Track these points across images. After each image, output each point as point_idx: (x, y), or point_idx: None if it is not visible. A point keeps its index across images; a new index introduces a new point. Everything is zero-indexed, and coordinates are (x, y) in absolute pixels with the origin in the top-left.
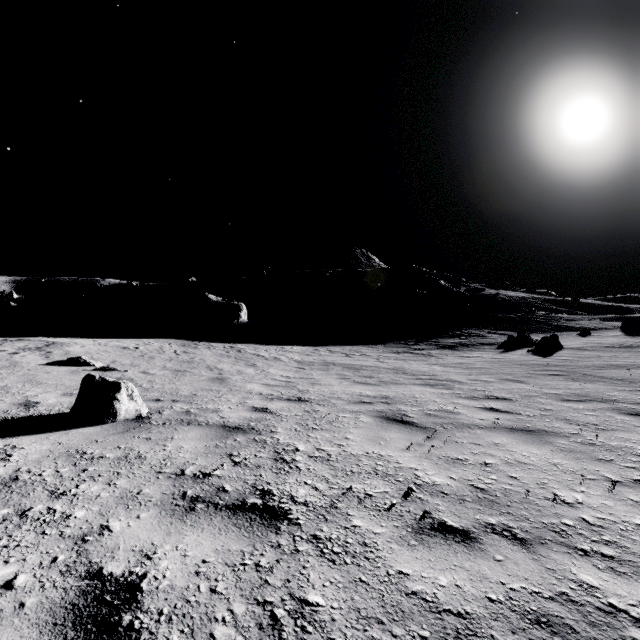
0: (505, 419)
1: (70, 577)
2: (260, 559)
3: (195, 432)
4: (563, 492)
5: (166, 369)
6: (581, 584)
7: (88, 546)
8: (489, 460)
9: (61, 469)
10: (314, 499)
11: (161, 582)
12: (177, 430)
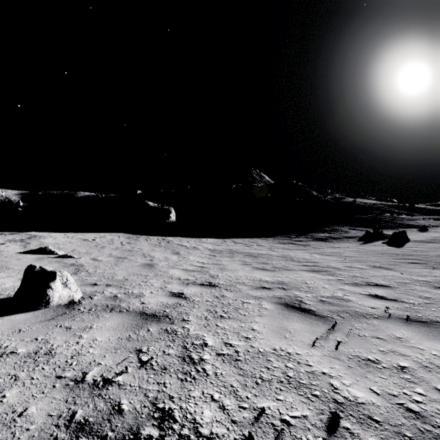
0: (394, 308)
1: None
2: None
3: (114, 320)
4: None
5: (111, 256)
6: None
7: None
8: (402, 362)
9: None
10: (221, 430)
11: None
12: (98, 317)
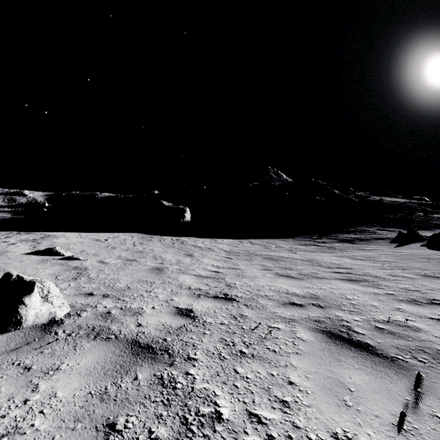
0: None
1: None
2: None
3: (93, 355)
4: None
5: (120, 258)
6: None
7: None
8: None
9: None
10: None
11: None
12: (75, 349)
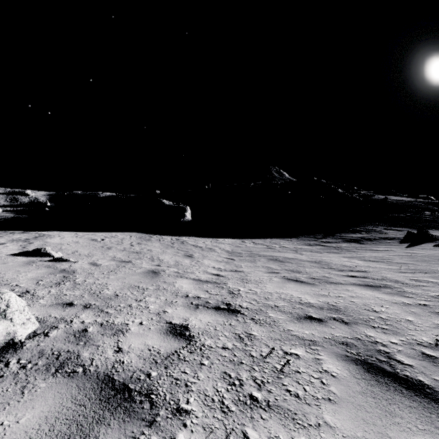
0: None
1: None
2: None
3: (44, 404)
4: None
5: (114, 259)
6: None
7: None
8: None
9: None
10: None
11: None
12: (22, 393)
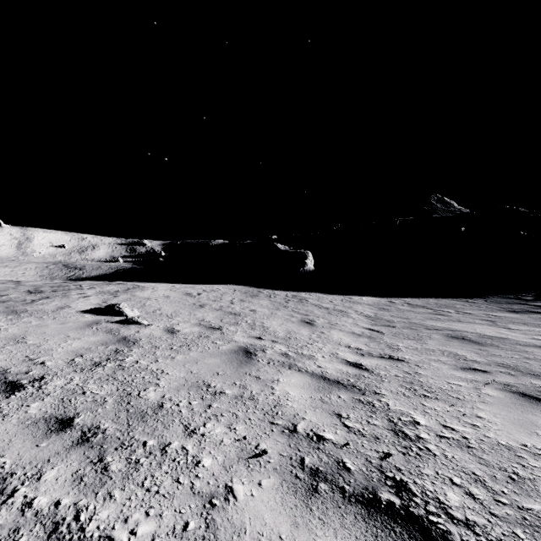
0: None
1: None
2: None
3: None
4: None
5: (199, 324)
6: None
7: None
8: None
9: None
10: None
11: None
12: None
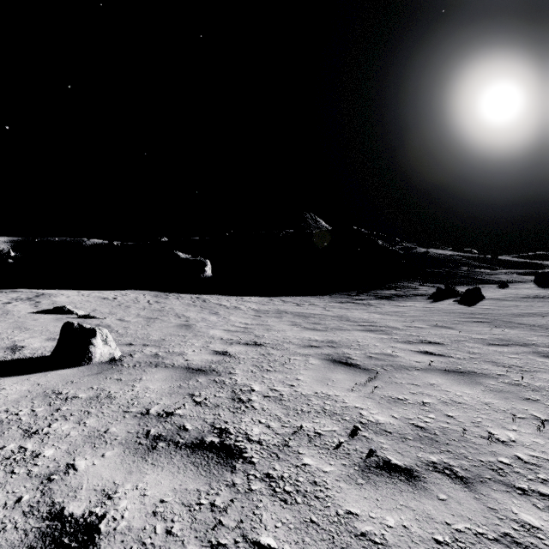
0: (438, 361)
1: (32, 518)
2: (215, 498)
3: (161, 373)
4: (497, 430)
5: (140, 317)
6: (523, 524)
7: (53, 485)
8: (427, 400)
9: (37, 408)
10: (267, 437)
11: (119, 523)
12: (145, 372)
